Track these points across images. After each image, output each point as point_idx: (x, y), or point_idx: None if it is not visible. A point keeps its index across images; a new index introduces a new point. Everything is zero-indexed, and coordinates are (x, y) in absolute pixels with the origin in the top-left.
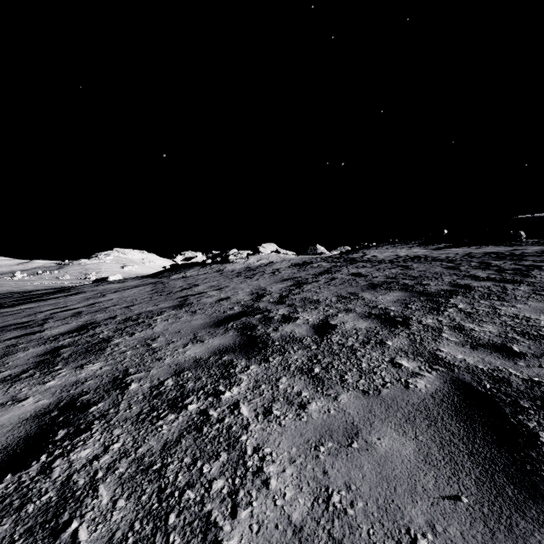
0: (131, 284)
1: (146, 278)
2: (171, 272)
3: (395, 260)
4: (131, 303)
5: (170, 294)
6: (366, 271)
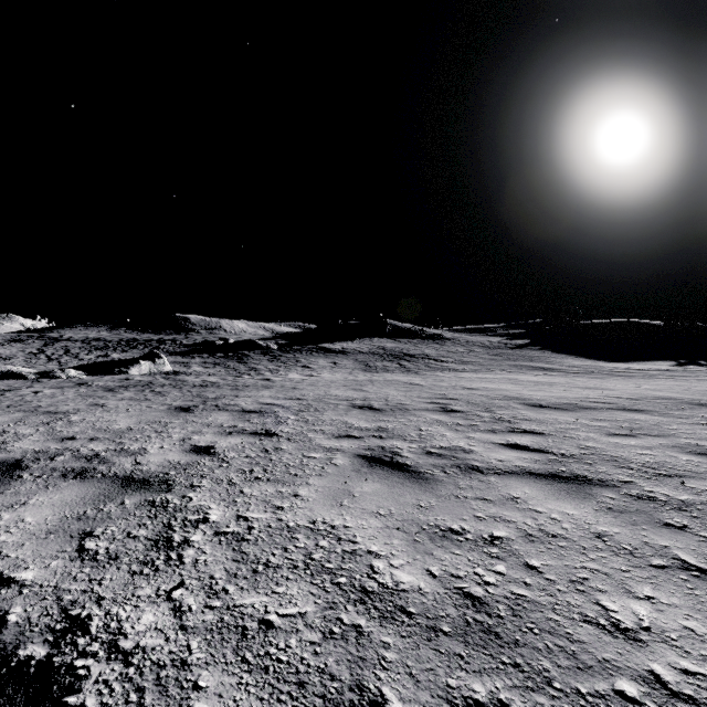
0: None
1: None
2: None
3: (85, 340)
4: None
5: None
6: (71, 345)
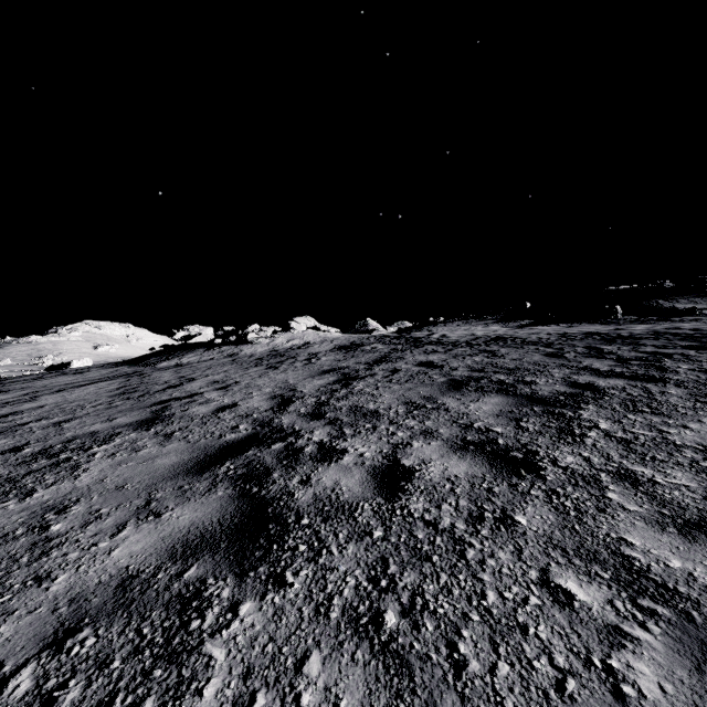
0: (92, 376)
1: (121, 366)
2: (160, 357)
3: (474, 342)
4: (69, 416)
5: (143, 397)
6: (440, 359)
